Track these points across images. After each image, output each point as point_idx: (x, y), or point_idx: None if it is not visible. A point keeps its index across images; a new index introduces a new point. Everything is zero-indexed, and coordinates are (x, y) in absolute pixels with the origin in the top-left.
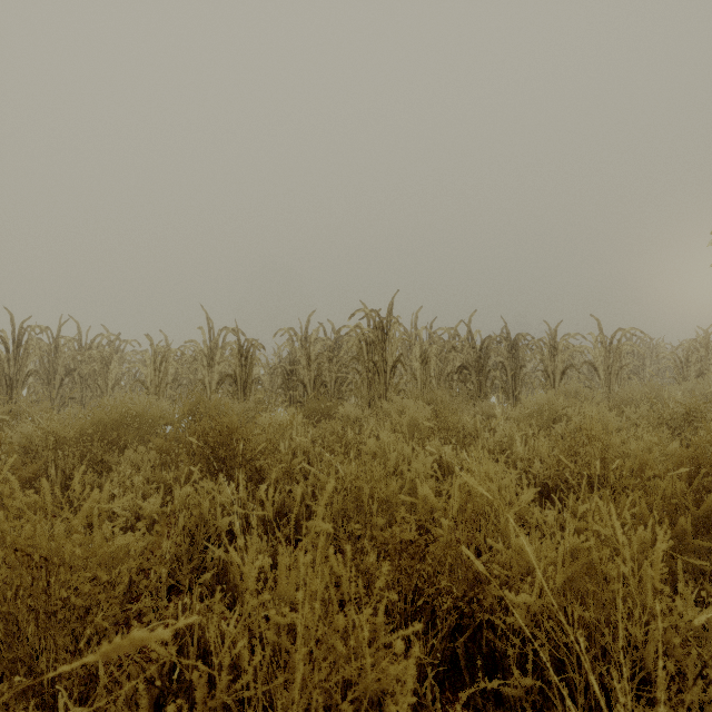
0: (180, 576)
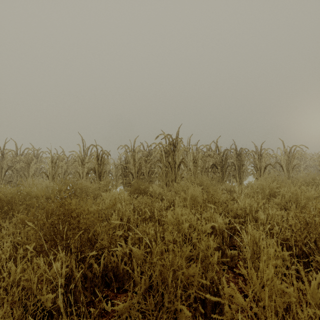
0: None
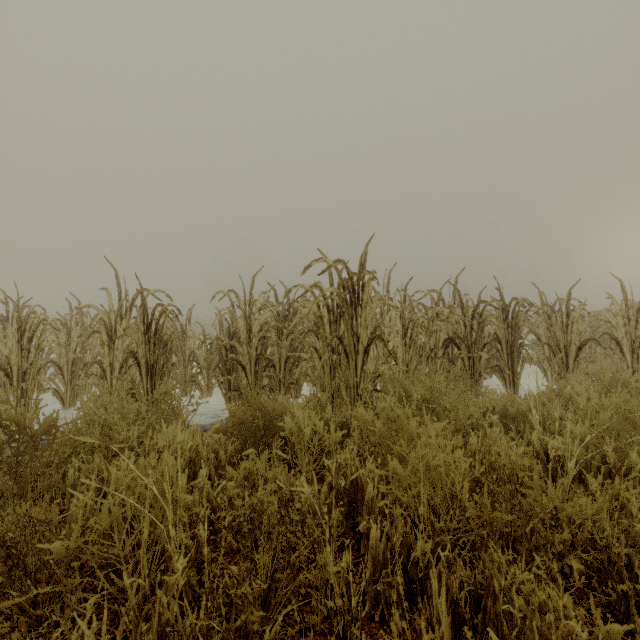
0: None
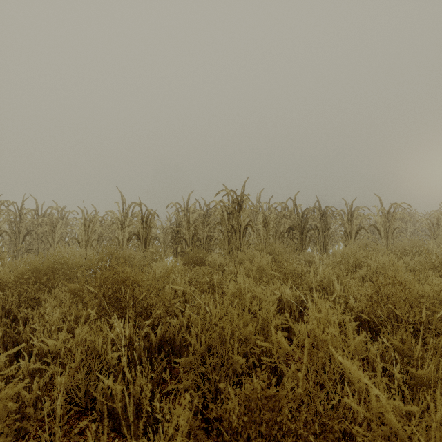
0: (55, 429)
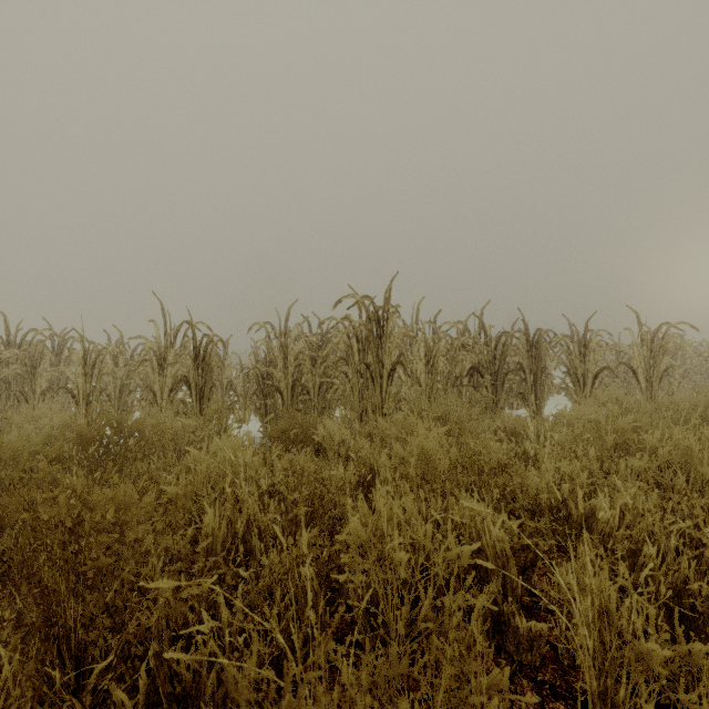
0: None
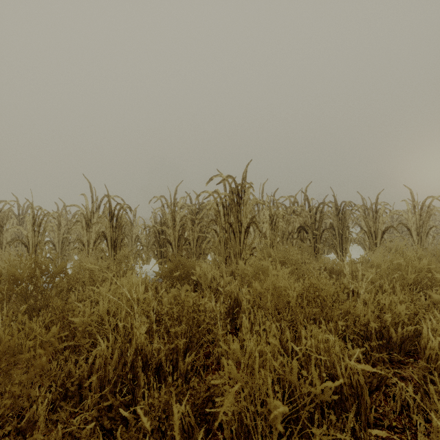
0: None
